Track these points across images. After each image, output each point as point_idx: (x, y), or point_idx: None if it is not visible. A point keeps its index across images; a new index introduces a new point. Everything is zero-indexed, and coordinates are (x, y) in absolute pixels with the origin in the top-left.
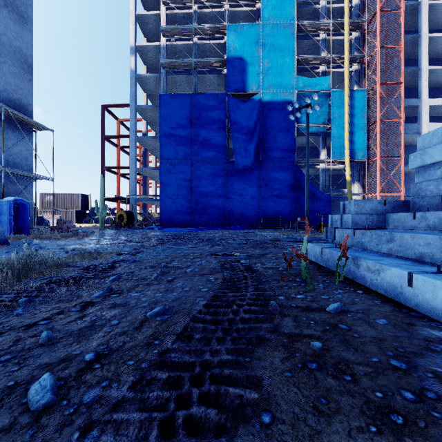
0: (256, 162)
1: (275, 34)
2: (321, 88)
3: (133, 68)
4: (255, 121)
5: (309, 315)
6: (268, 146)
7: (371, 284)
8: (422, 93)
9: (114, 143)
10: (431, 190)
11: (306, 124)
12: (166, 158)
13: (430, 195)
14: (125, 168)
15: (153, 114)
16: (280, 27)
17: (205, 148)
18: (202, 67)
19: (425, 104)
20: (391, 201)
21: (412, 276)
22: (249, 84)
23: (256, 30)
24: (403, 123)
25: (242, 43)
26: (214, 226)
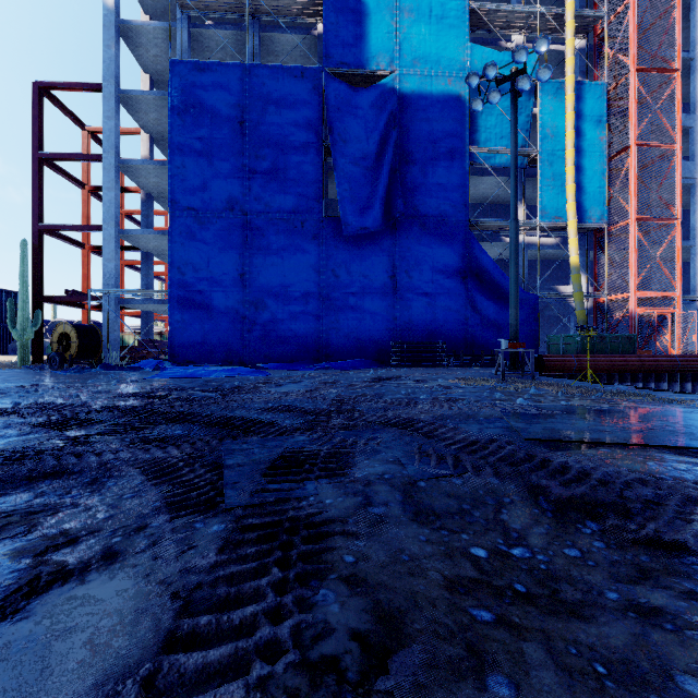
0: (387, 222)
1: None
2: None
3: (111, 4)
4: (385, 134)
5: None
6: (411, 188)
7: None
8: None
9: (75, 179)
10: None
11: (513, 120)
12: (184, 206)
13: None
14: (92, 230)
15: (162, 116)
16: None
17: (275, 188)
18: (270, 13)
19: None
20: None
21: None
22: (372, 53)
23: None
24: (680, 153)
25: None
26: (295, 360)
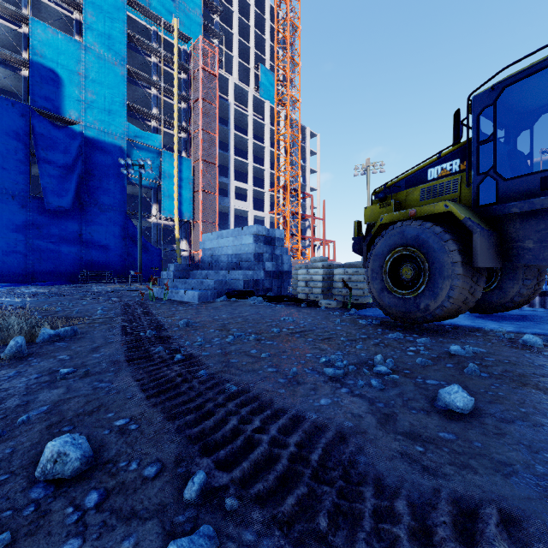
0: (77, 205)
1: (103, 66)
2: (153, 144)
3: None
4: (76, 156)
5: (155, 304)
6: (93, 188)
7: (176, 298)
8: (231, 175)
9: None
10: (207, 261)
11: (140, 182)
12: None
13: (206, 263)
14: None
15: None
16: (108, 61)
17: None
18: None
19: (232, 184)
20: (193, 264)
21: (185, 291)
22: (66, 108)
23: (77, 47)
24: (218, 197)
25: (55, 52)
26: (7, 281)
